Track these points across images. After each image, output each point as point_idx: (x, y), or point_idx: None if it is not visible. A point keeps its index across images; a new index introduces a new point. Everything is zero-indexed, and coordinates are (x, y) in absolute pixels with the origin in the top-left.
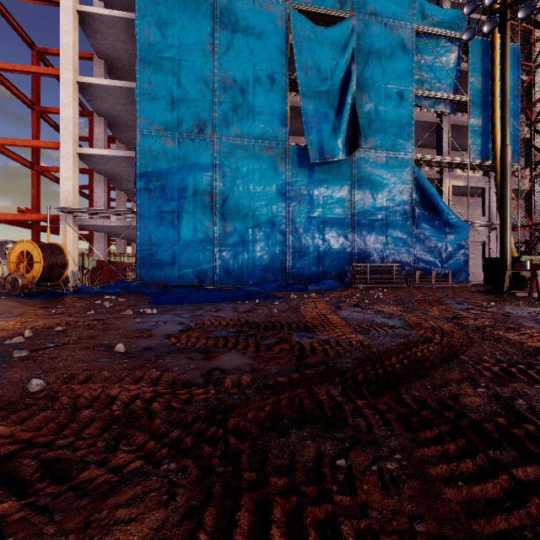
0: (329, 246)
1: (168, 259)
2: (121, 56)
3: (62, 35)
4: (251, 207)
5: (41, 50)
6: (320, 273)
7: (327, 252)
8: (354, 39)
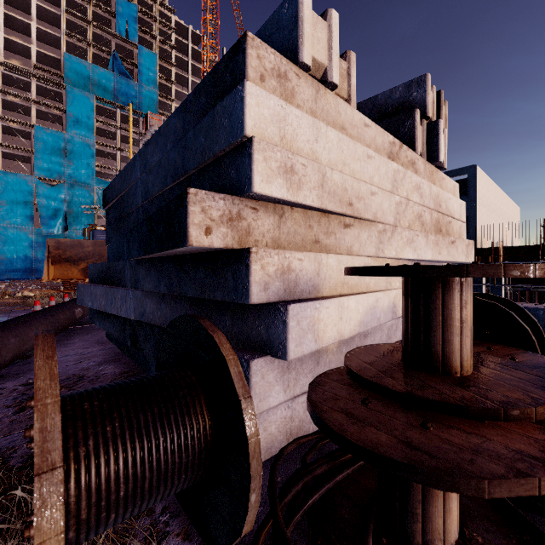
0: None
1: None
2: None
3: None
4: (15, 250)
5: None
6: None
7: None
8: (66, 191)
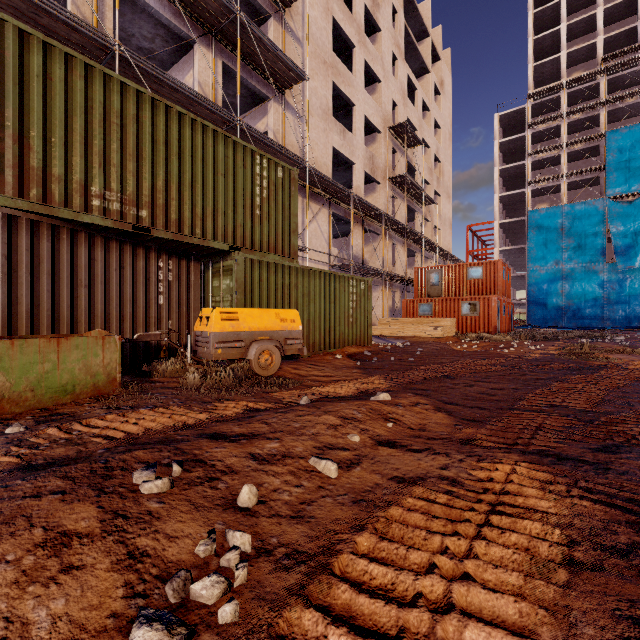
0: (633, 309)
1: (541, 317)
2: (511, 226)
3: (494, 235)
4: (582, 293)
5: (475, 231)
6: (626, 323)
7: (631, 312)
8: None
